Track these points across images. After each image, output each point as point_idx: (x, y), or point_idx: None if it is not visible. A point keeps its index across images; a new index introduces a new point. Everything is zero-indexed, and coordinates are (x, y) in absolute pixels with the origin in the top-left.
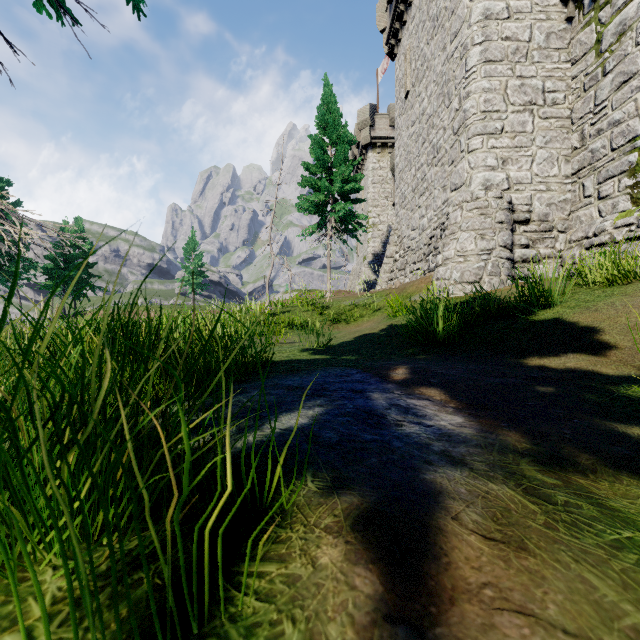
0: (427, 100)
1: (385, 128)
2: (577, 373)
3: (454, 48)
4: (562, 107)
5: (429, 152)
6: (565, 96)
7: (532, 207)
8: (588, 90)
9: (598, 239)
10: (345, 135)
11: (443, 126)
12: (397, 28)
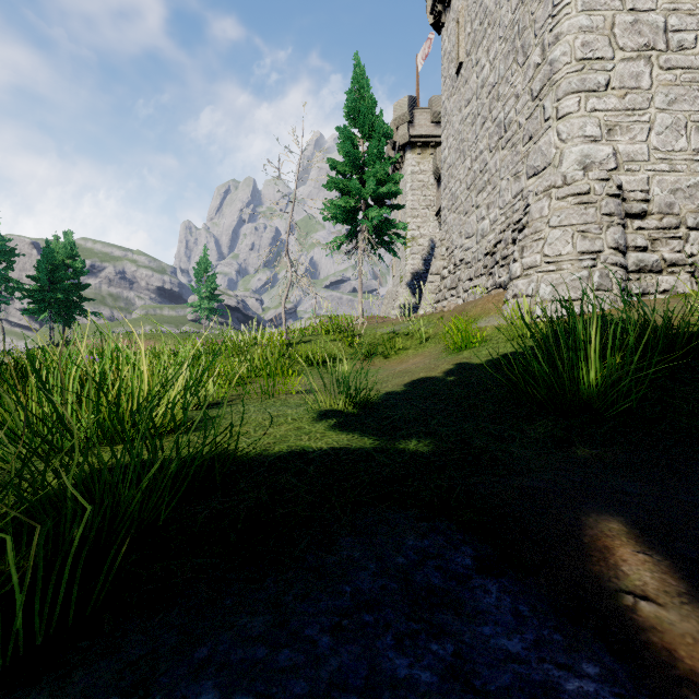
0: (489, 66)
1: (426, 124)
2: None
3: None
4: (692, 53)
5: (492, 133)
6: (696, 37)
7: (650, 194)
8: None
9: None
10: (380, 126)
11: (515, 93)
12: None
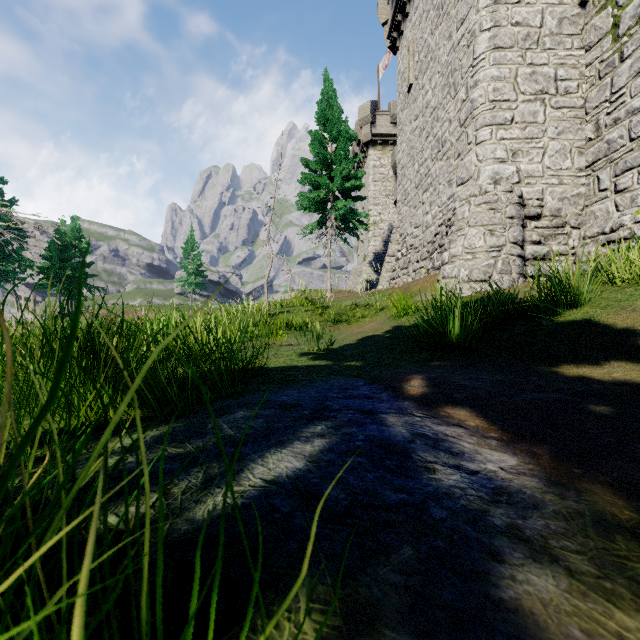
0: (431, 92)
1: (386, 125)
2: (631, 386)
3: (460, 36)
4: (575, 96)
5: (433, 146)
6: (578, 85)
7: (544, 202)
8: (604, 77)
9: (616, 235)
10: (346, 131)
11: (448, 118)
12: (399, 20)
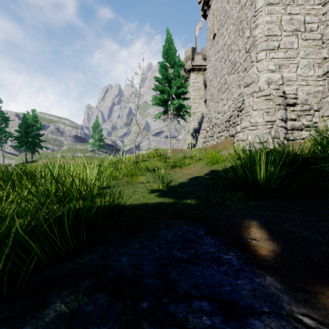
0: (227, 36)
1: (200, 60)
2: None
3: None
4: (316, 33)
5: (229, 66)
6: (318, 26)
7: (297, 95)
8: None
9: None
10: (178, 61)
11: (238, 49)
12: None
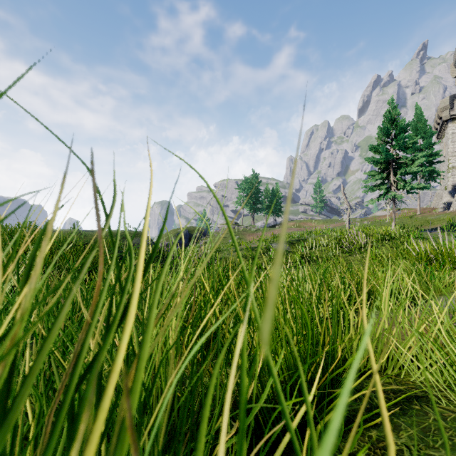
0: None
1: None
2: None
3: None
4: None
5: None
6: None
7: None
8: None
9: None
10: (429, 133)
11: None
12: None
